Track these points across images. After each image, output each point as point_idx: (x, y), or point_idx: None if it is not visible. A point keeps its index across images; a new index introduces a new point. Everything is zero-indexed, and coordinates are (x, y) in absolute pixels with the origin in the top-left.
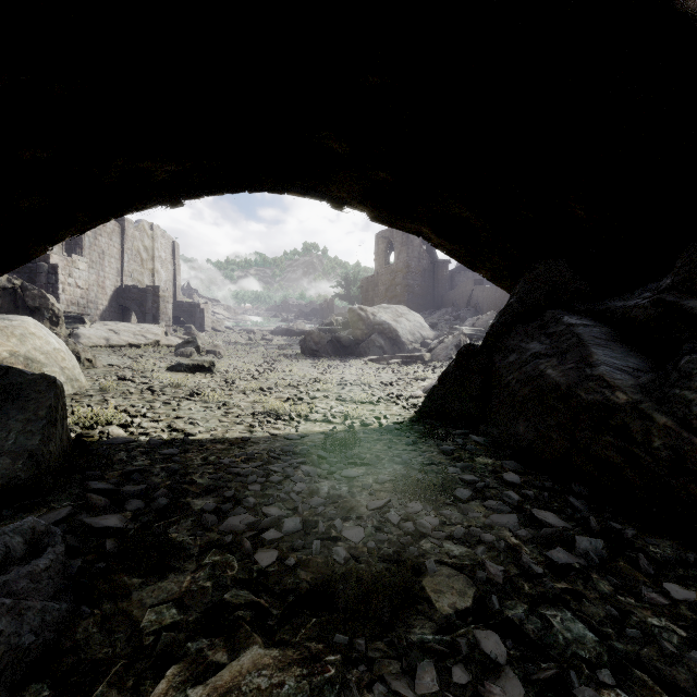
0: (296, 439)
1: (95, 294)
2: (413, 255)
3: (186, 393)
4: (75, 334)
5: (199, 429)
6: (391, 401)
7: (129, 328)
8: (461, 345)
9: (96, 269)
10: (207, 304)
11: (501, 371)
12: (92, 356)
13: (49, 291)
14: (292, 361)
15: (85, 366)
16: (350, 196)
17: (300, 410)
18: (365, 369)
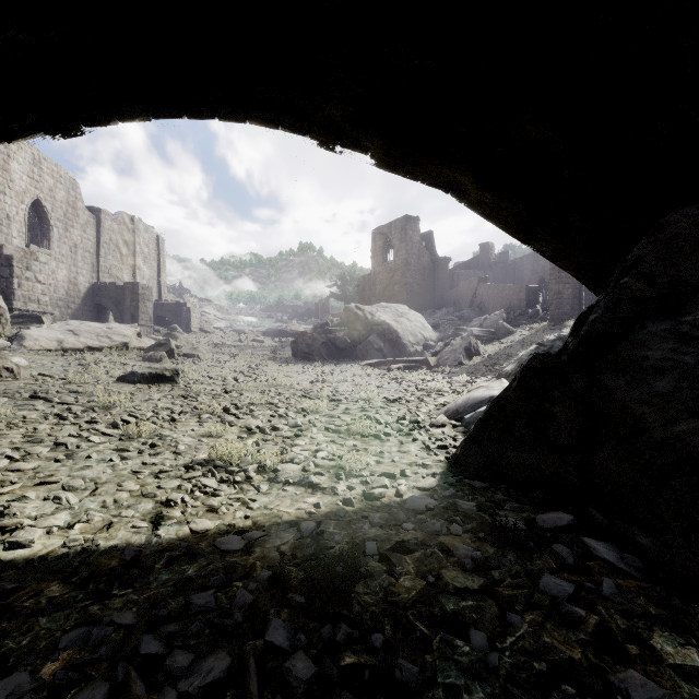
0: (236, 550)
1: (65, 291)
2: (412, 252)
3: (113, 420)
4: (20, 336)
5: (54, 521)
6: (404, 432)
7: (93, 328)
8: (471, 348)
9: (67, 264)
10: (194, 303)
11: (637, 410)
12: (13, 364)
13: (2, 286)
14: (281, 365)
15: (3, 377)
16: (345, 115)
17: (264, 459)
18: (363, 376)
